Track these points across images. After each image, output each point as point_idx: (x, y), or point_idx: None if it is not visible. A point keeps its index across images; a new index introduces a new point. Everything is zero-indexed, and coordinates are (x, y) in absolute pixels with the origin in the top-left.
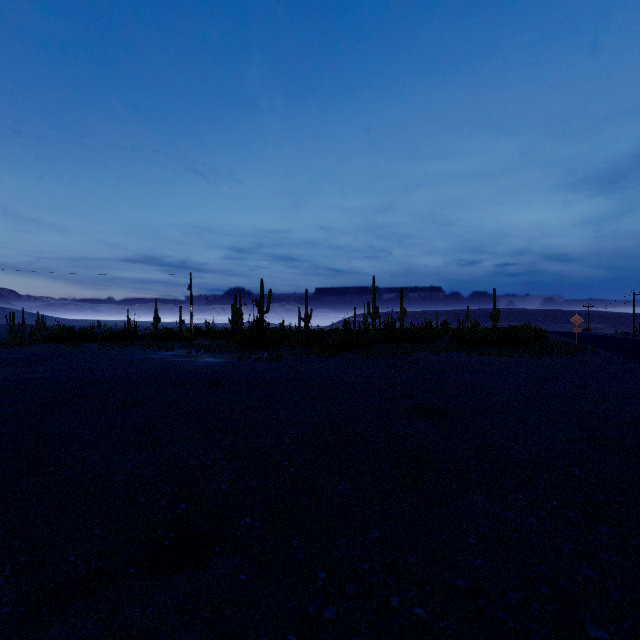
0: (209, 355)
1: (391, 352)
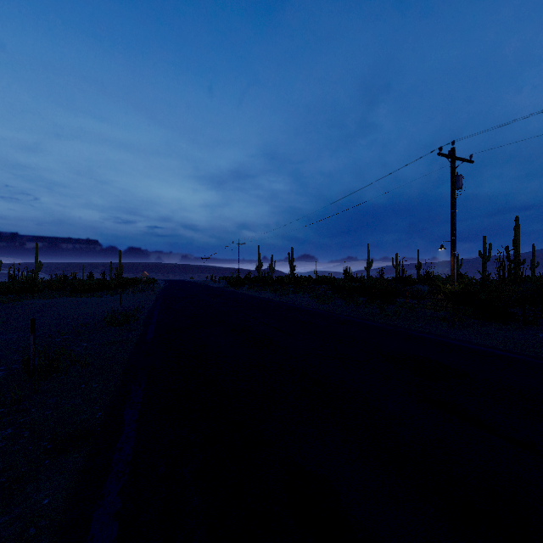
0: None
1: (1, 301)
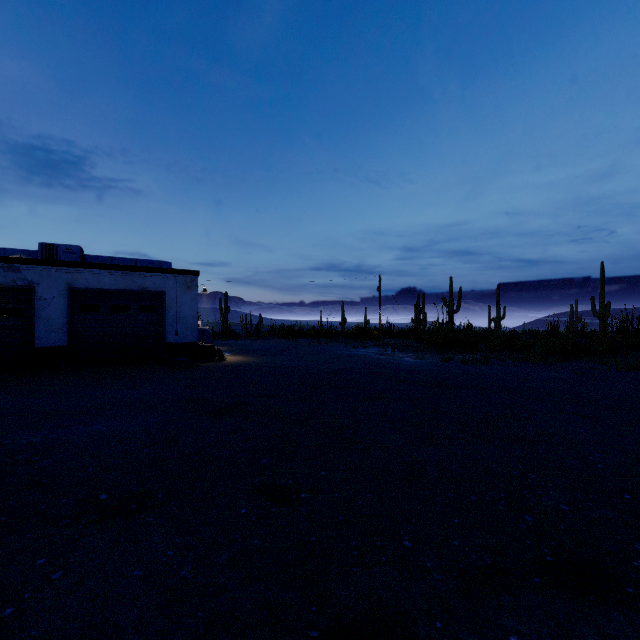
0: (405, 354)
1: None
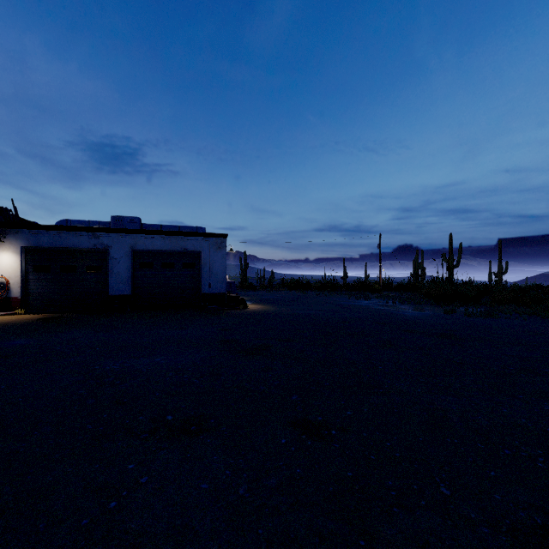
0: (406, 306)
1: None
